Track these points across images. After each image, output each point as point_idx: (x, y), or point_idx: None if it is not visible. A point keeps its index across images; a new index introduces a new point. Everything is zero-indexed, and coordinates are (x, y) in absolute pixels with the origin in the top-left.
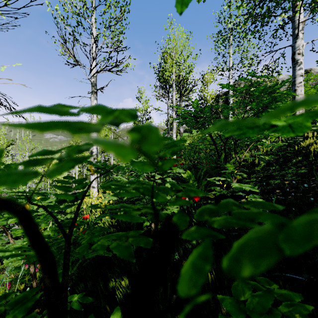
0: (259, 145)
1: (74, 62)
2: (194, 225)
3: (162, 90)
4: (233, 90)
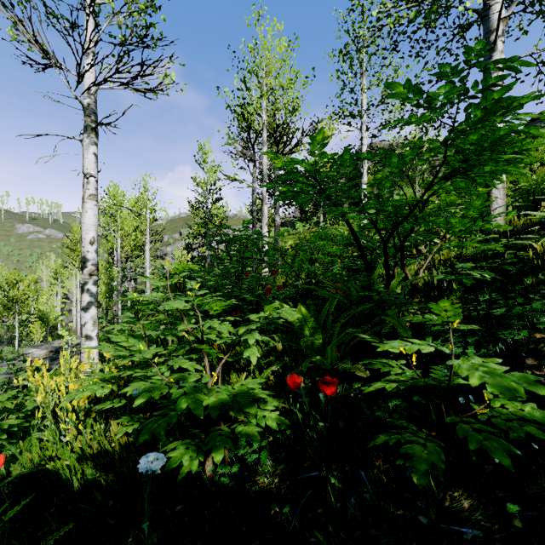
0: (425, 249)
1: (43, 58)
2: (325, 467)
3: (242, 141)
4: (417, 105)
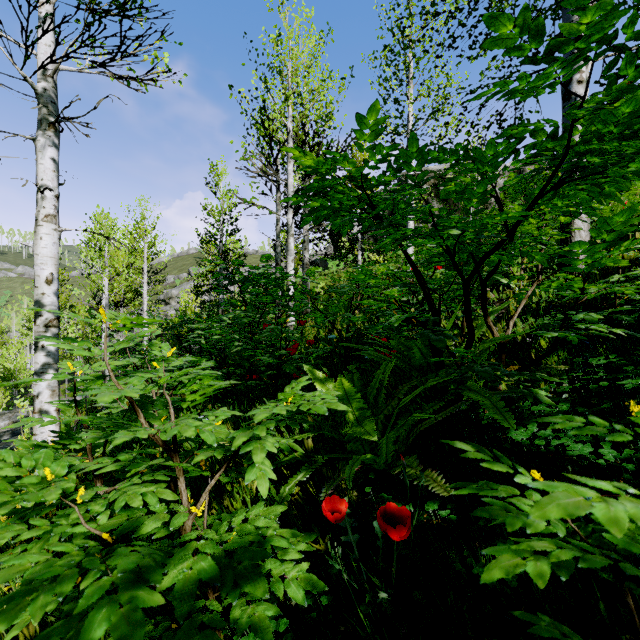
0: (491, 293)
1: None
2: None
3: (262, 155)
4: (529, 61)
